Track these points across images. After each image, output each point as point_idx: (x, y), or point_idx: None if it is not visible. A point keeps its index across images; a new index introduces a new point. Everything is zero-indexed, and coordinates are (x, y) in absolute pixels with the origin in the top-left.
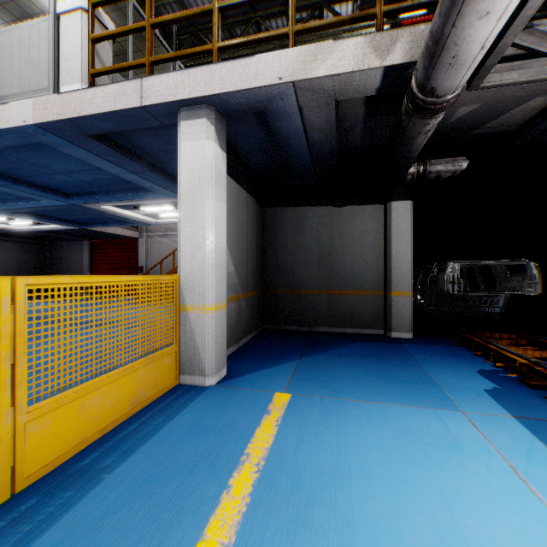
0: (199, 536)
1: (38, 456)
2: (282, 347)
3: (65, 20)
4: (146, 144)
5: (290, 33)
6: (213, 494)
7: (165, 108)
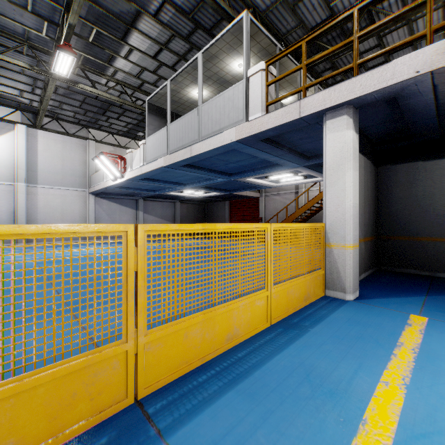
0: (384, 368)
1: (275, 311)
2: (403, 285)
3: (252, 79)
4: (290, 137)
5: (426, 33)
6: (384, 354)
7: (315, 115)
